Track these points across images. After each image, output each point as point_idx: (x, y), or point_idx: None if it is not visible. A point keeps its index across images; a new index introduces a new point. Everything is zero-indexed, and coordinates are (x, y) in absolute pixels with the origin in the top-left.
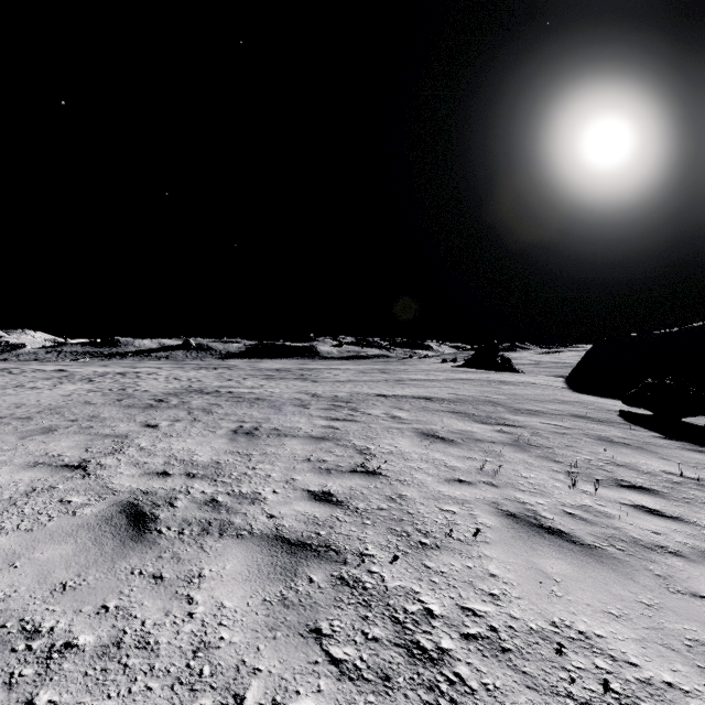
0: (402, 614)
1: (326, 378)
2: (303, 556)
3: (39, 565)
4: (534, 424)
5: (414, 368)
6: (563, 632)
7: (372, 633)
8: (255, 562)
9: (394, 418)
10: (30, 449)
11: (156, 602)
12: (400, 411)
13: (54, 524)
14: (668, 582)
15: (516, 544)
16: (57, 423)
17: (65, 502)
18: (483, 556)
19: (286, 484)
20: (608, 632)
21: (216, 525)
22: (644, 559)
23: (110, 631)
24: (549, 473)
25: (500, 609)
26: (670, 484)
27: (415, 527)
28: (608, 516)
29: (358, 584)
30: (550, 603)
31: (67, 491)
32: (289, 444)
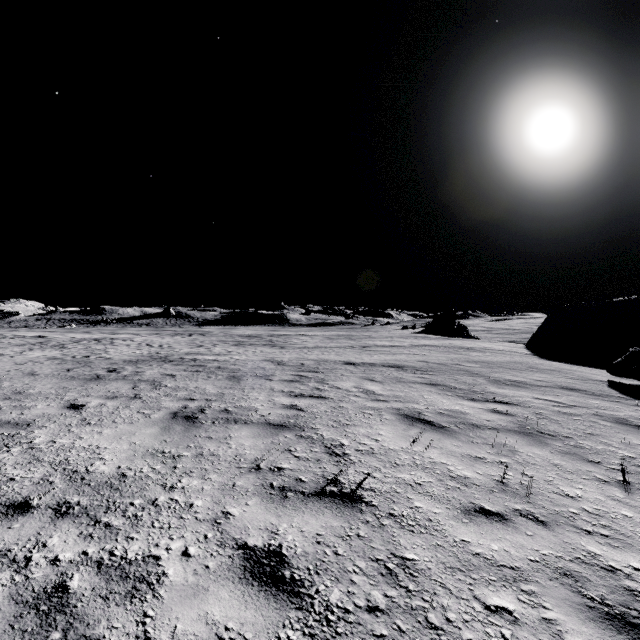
0: None
1: (294, 344)
2: None
3: None
4: (529, 400)
5: (378, 334)
6: None
7: None
8: None
9: (368, 392)
10: None
11: None
12: (372, 383)
13: None
14: None
15: None
16: None
17: None
18: None
19: (212, 527)
20: None
21: None
22: None
23: None
24: (596, 485)
25: None
26: None
27: None
28: None
29: None
30: None
31: None
32: (236, 436)
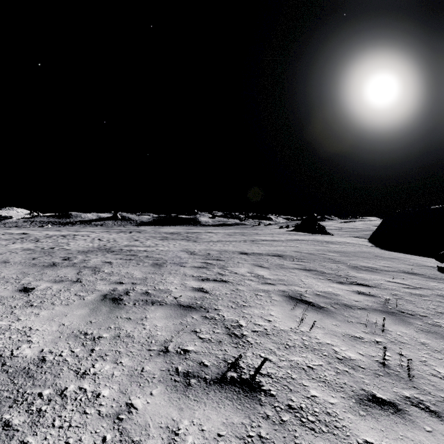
0: None
1: (203, 239)
2: None
3: None
4: (383, 283)
5: (263, 232)
6: None
7: None
8: None
9: (258, 277)
10: None
11: None
12: (261, 269)
13: None
14: None
15: None
16: None
17: None
18: None
19: (112, 426)
20: None
21: None
22: None
23: None
24: None
25: None
26: None
27: None
28: None
29: None
30: None
31: None
32: (151, 317)
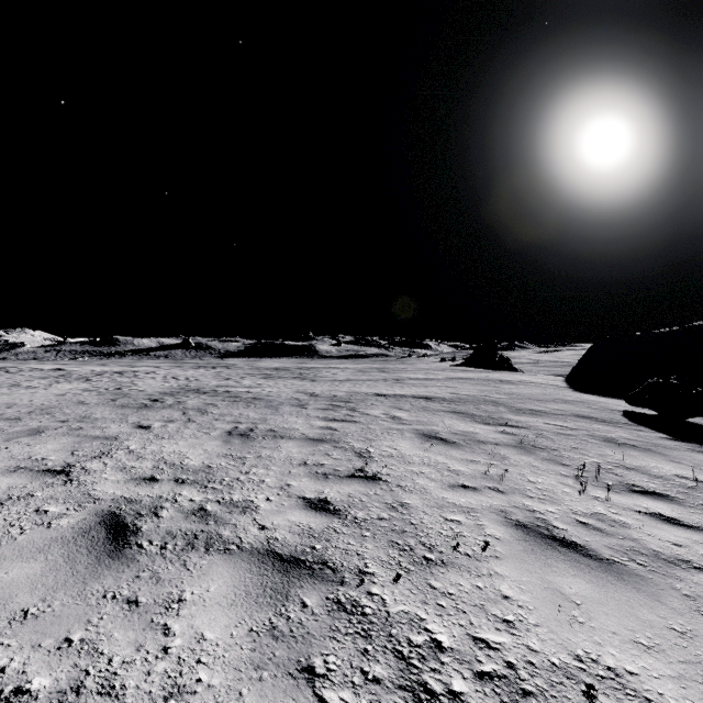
0: (407, 646)
1: (325, 377)
2: (296, 575)
3: (0, 588)
4: (538, 425)
5: (413, 367)
6: (590, 669)
7: (373, 673)
8: (242, 582)
9: (394, 418)
10: (13, 453)
11: (128, 633)
12: (400, 411)
13: (25, 538)
14: (698, 603)
15: (528, 559)
16: (47, 424)
17: (41, 512)
18: (493, 574)
19: (281, 490)
20: (641, 668)
21: (202, 539)
22: (669, 575)
23: (70, 672)
24: (556, 477)
25: (517, 640)
26: (684, 489)
27: (419, 539)
28: (624, 525)
29: (357, 609)
30: (571, 631)
31: (45, 500)
32: (285, 446)
